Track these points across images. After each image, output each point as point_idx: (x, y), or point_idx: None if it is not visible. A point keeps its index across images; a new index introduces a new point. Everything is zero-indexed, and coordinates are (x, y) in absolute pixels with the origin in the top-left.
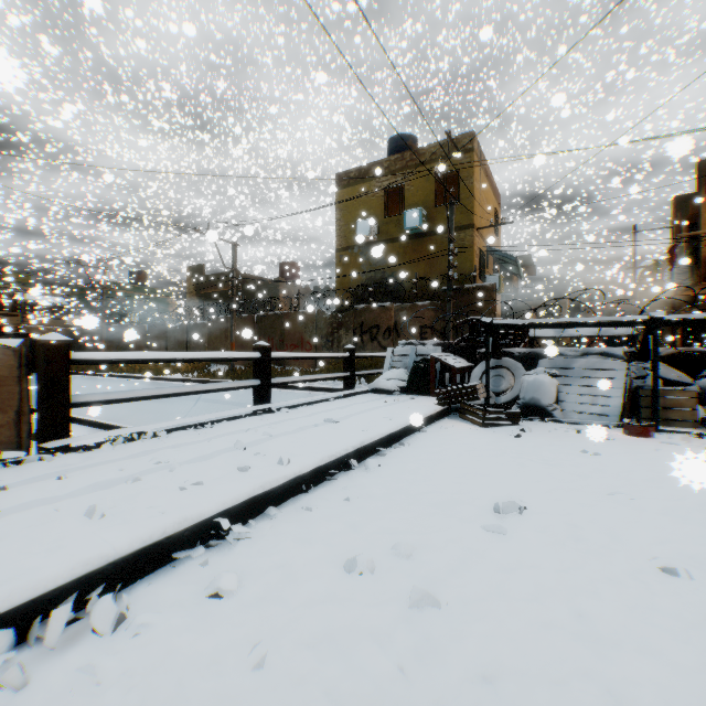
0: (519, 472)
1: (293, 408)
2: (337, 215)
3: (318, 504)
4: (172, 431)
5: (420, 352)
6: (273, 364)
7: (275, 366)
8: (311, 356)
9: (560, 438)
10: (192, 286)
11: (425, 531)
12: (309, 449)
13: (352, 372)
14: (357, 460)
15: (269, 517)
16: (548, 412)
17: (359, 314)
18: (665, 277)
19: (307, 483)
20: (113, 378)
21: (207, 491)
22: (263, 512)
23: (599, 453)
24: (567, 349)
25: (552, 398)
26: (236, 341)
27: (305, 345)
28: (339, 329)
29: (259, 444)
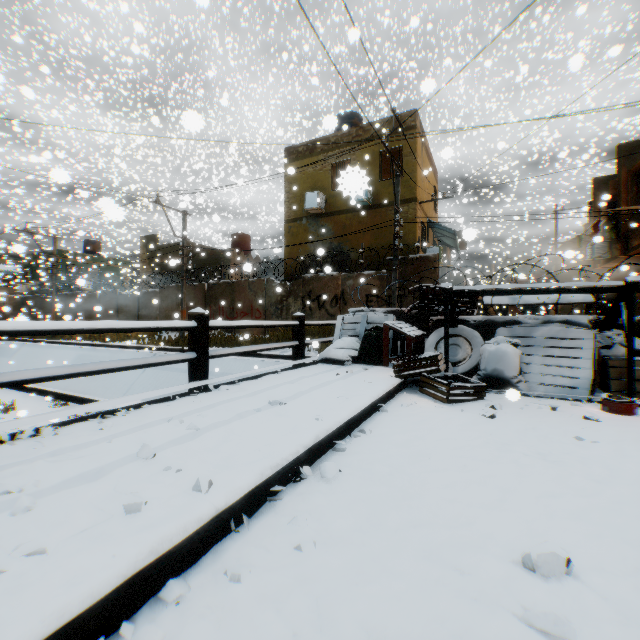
0: (519, 477)
1: (235, 384)
2: (285, 188)
3: (252, 561)
4: (68, 424)
5: (372, 320)
6: (223, 331)
7: (225, 333)
8: (257, 325)
9: (538, 418)
10: (145, 255)
11: (434, 634)
12: (244, 455)
13: (301, 341)
14: (310, 462)
15: (166, 603)
16: (513, 384)
17: (307, 283)
18: (587, 251)
19: (238, 516)
20: (61, 346)
21: (45, 575)
22: (156, 590)
23: (597, 442)
24: (526, 317)
25: (515, 370)
26: (187, 308)
27: (254, 313)
28: (288, 297)
29: (179, 444)
